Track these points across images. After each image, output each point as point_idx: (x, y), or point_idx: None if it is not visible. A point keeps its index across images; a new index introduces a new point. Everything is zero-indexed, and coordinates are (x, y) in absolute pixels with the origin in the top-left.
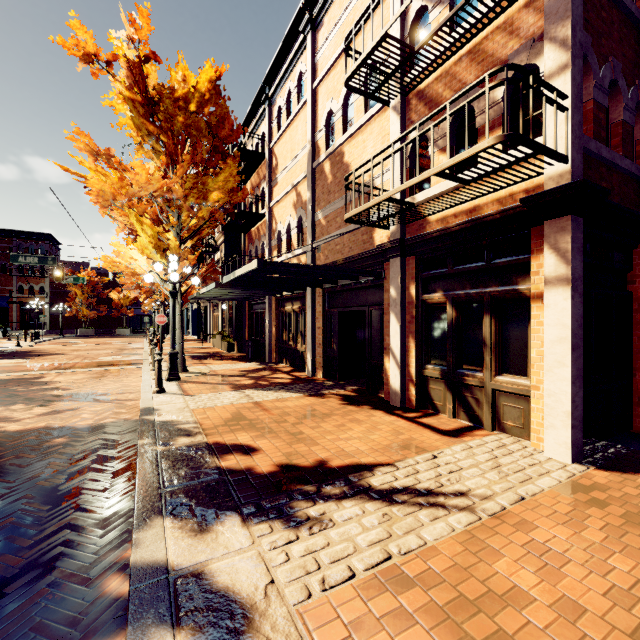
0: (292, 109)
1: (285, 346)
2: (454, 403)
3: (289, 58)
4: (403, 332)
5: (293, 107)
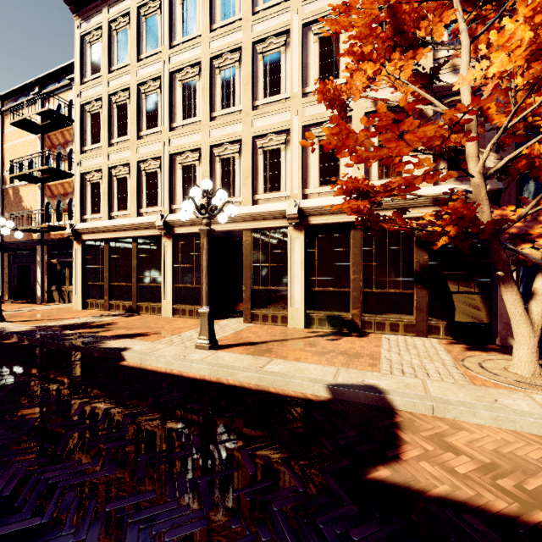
0: None
1: None
2: (60, 297)
3: None
4: (43, 274)
5: None
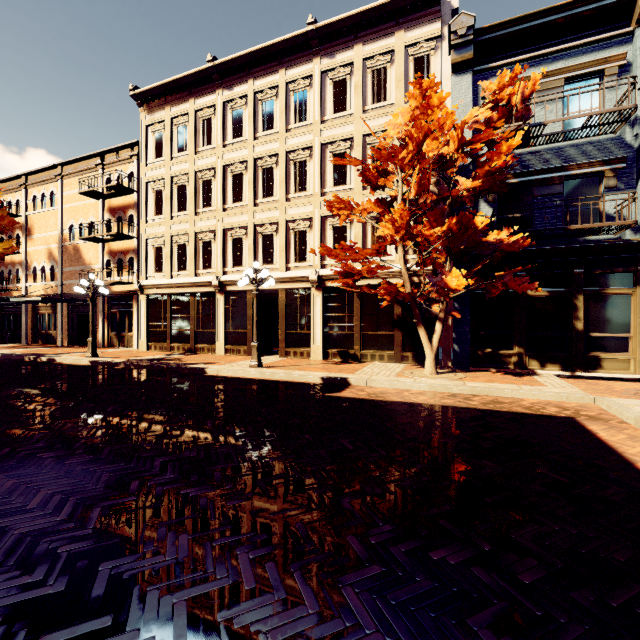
0: (46, 205)
1: (40, 333)
2: (119, 343)
3: (45, 179)
4: (104, 322)
5: (47, 204)
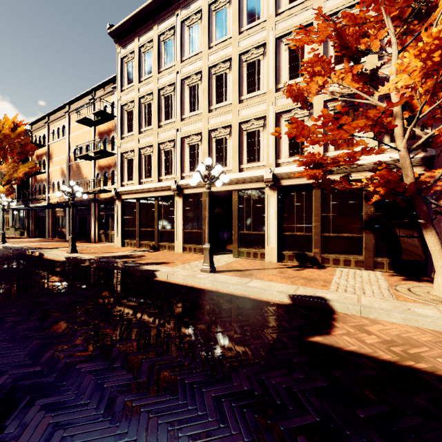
0: (60, 136)
1: (57, 230)
2: (106, 239)
3: (59, 116)
4: (95, 222)
5: (61, 135)
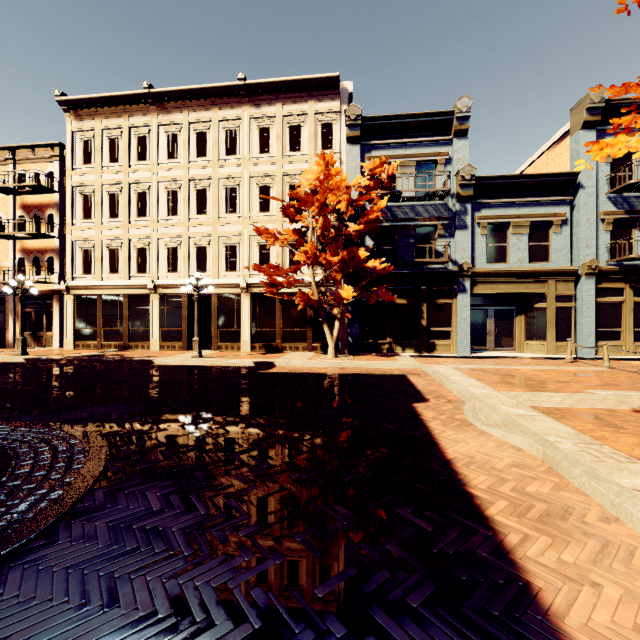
0: None
1: None
2: (35, 343)
3: None
4: (15, 322)
5: None
